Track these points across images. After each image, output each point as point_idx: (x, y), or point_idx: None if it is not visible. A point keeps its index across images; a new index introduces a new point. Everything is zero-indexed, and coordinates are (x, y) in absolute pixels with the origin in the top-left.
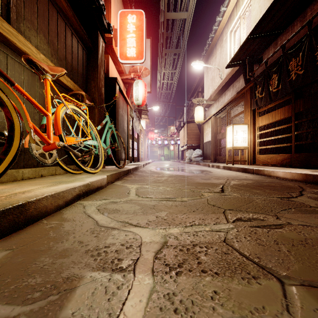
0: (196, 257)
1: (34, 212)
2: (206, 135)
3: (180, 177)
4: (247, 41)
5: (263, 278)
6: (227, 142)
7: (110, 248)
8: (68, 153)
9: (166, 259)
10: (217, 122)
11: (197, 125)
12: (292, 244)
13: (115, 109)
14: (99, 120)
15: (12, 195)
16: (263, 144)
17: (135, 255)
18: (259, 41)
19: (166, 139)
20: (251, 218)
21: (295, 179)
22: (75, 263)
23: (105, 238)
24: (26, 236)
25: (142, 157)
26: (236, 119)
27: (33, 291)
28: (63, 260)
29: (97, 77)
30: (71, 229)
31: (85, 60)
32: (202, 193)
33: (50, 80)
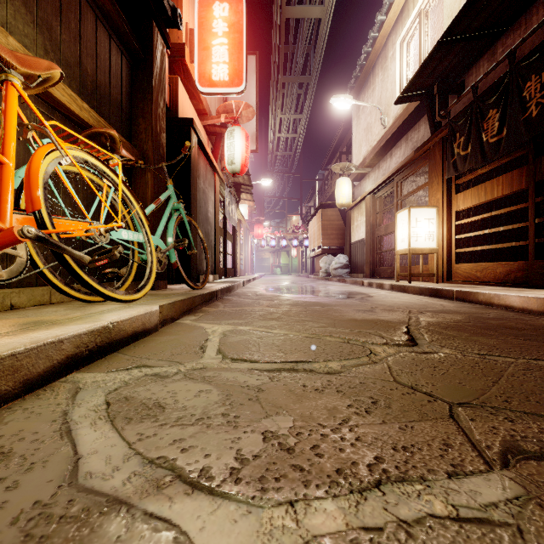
0: None
1: None
2: (357, 229)
3: (314, 307)
4: (439, 50)
5: None
6: (397, 240)
7: None
8: (58, 255)
9: None
10: (377, 205)
11: (340, 212)
12: None
13: (189, 178)
14: (154, 196)
15: None
16: (464, 244)
17: None
18: (461, 49)
19: (285, 238)
20: None
21: None
22: None
23: None
24: None
25: (243, 268)
26: (410, 199)
27: None
28: None
29: (151, 111)
30: None
31: (127, 77)
32: (370, 347)
33: (21, 86)
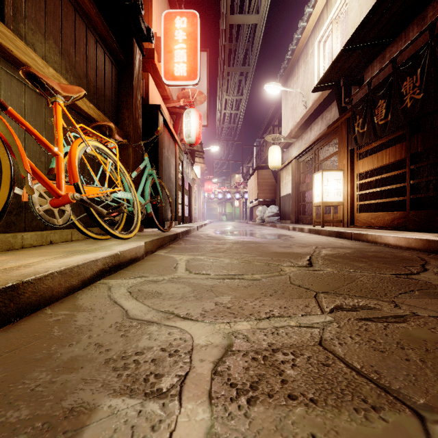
0: (278, 371)
1: (31, 297)
2: (285, 186)
3: (249, 244)
4: (343, 54)
5: (389, 410)
6: (314, 195)
7: (144, 356)
8: (88, 209)
9: (231, 374)
10: (300, 168)
11: (272, 172)
12: (425, 349)
13: (157, 149)
14: (134, 165)
15: (0, 271)
16: (364, 198)
17: (183, 368)
18: (359, 54)
19: (229, 192)
20: (357, 306)
21: (412, 247)
22: (87, 382)
23: (137, 338)
24: (16, 336)
25: (196, 216)
26: (326, 163)
27: (12, 435)
28: (68, 376)
29: (132, 104)
30: (87, 324)
31: (115, 80)
32: (281, 267)
33: (63, 104)
